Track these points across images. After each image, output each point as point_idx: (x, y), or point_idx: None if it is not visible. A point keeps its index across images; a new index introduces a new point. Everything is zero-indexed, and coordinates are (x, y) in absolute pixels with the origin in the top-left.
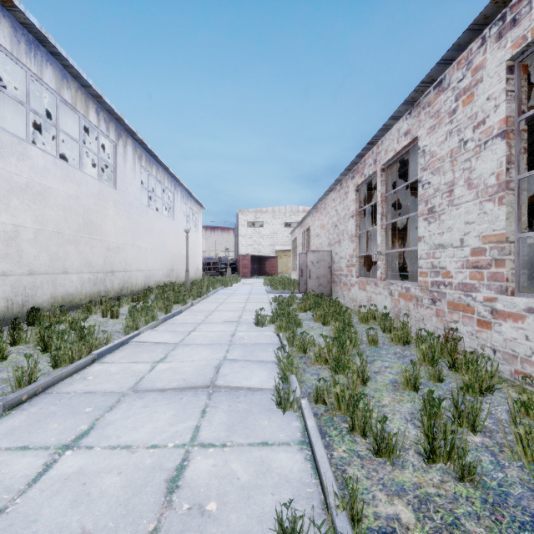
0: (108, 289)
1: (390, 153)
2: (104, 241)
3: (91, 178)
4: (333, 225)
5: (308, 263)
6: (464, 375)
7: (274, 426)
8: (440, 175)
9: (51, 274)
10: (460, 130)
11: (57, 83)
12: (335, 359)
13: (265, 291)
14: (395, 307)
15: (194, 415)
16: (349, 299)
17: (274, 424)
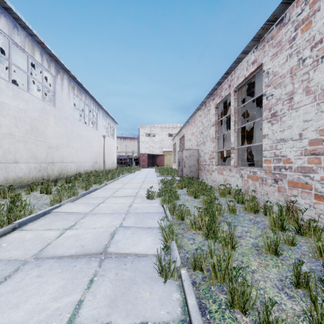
0: (49, 174)
1: (240, 79)
2: (46, 142)
3: (36, 98)
4: (200, 132)
5: (183, 157)
6: (318, 242)
7: (155, 299)
8: (281, 88)
9: (4, 163)
10: (299, 51)
11: (9, 30)
12: (207, 227)
13: (156, 176)
14: (245, 185)
15: (81, 285)
16: (210, 181)
17: (156, 296)
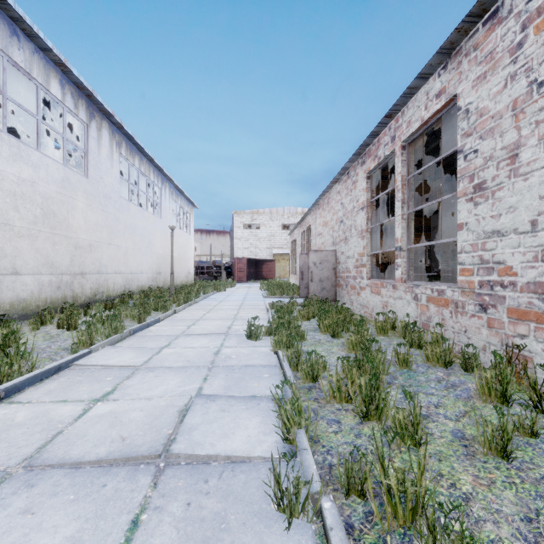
0: (76, 293)
1: (414, 125)
2: (71, 237)
3: (53, 161)
4: (338, 221)
5: (310, 264)
6: None
7: None
8: (494, 138)
9: None
10: (532, 68)
11: (3, 39)
12: (364, 398)
13: (262, 296)
14: (423, 315)
15: (113, 535)
16: (358, 305)
17: None
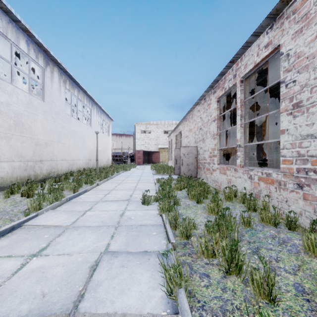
0: (37, 173)
1: (249, 66)
2: (34, 138)
3: (21, 91)
4: (198, 128)
5: (181, 154)
6: None
7: None
8: (308, 71)
9: None
10: None
11: None
12: (227, 259)
13: (152, 174)
14: (255, 188)
15: None
16: (211, 180)
17: None
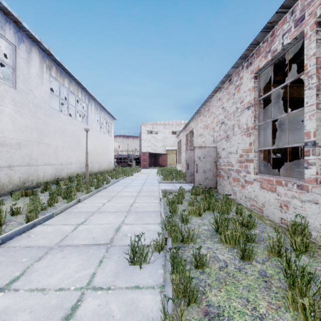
0: (2, 183)
1: None
2: None
3: None
4: (219, 123)
5: (195, 158)
6: None
7: None
8: None
9: None
10: None
11: None
12: None
13: (157, 181)
14: None
15: None
16: (242, 197)
17: None
